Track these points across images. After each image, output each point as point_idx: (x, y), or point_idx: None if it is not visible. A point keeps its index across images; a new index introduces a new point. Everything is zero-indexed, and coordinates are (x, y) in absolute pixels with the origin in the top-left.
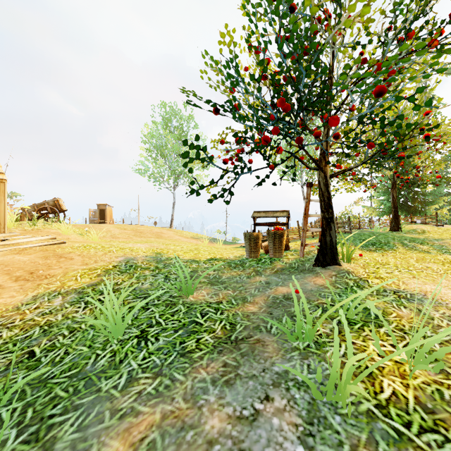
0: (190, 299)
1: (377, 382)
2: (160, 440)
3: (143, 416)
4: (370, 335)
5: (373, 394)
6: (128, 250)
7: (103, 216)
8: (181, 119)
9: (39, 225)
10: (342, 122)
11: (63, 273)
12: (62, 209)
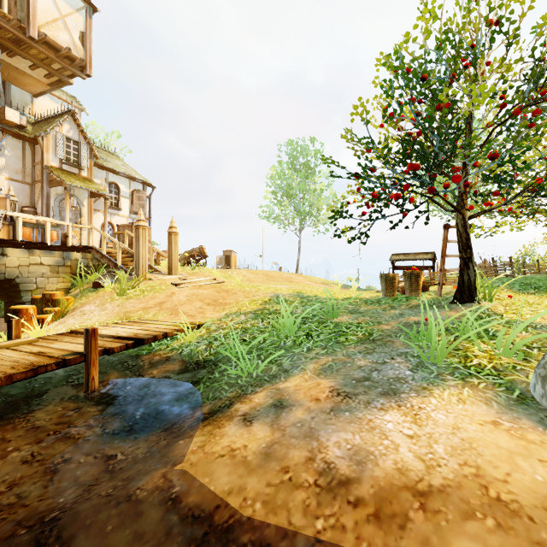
0: (336, 320)
1: (469, 359)
2: (334, 364)
3: (322, 359)
4: (479, 343)
5: (463, 363)
6: (273, 289)
7: (228, 262)
8: (308, 155)
9: (195, 269)
10: (479, 166)
11: (235, 302)
12: (206, 256)
